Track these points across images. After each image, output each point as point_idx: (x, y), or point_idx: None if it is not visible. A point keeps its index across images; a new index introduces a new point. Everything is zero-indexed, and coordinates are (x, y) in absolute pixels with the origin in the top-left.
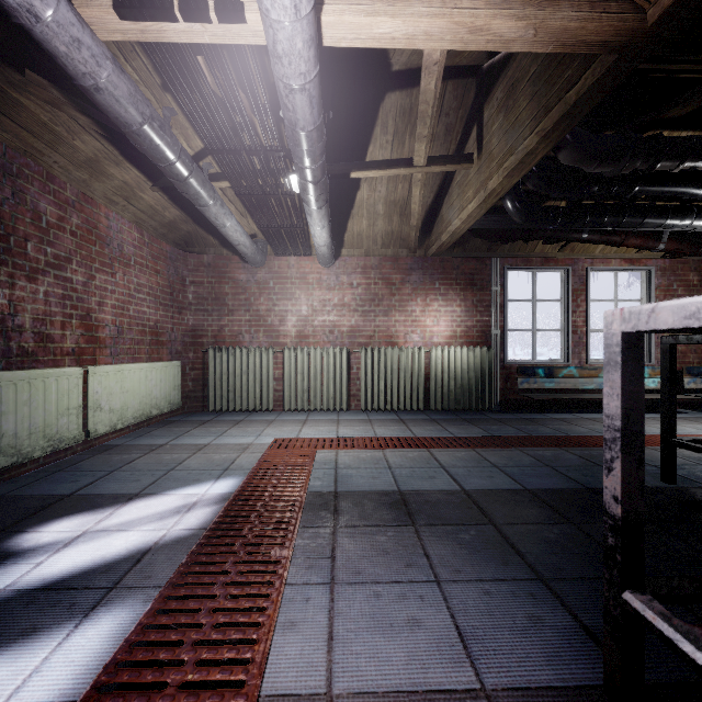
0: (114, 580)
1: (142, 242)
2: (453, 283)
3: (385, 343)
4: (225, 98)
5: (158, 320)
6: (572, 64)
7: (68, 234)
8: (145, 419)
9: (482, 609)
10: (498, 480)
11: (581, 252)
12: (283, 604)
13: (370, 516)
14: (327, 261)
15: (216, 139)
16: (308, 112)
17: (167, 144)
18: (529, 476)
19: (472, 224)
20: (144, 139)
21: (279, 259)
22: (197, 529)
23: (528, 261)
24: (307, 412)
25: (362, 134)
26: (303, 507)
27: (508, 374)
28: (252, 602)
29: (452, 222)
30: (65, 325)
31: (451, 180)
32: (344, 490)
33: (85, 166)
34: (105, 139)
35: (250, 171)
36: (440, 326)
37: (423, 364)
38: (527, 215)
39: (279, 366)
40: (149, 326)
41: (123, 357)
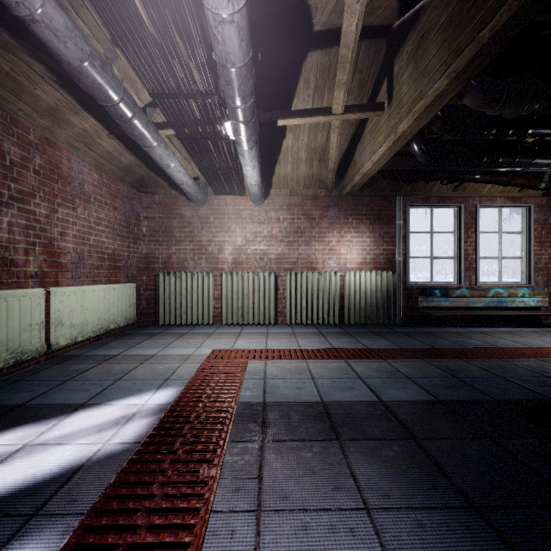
0: (37, 505)
1: (101, 183)
2: (363, 218)
3: (306, 268)
4: (160, 37)
5: (116, 249)
6: (485, 4)
7: (31, 172)
8: (103, 332)
9: (417, 547)
10: (411, 391)
11: (472, 192)
12: (206, 539)
13: (296, 429)
14: (258, 199)
15: (156, 83)
16: (237, 46)
17: (109, 83)
18: (439, 387)
19: (381, 166)
20: (86, 78)
21: (218, 198)
22: (132, 443)
23: (426, 199)
24: (241, 326)
25: (287, 89)
26: (234, 416)
27: (409, 294)
28: (174, 536)
29: (364, 164)
30: (28, 251)
31: (363, 129)
32: (272, 401)
33: (47, 114)
34: (64, 90)
35: (189, 115)
36: (352, 254)
37: (339, 286)
38: (431, 156)
39: (218, 288)
40: (108, 253)
41: (83, 279)
